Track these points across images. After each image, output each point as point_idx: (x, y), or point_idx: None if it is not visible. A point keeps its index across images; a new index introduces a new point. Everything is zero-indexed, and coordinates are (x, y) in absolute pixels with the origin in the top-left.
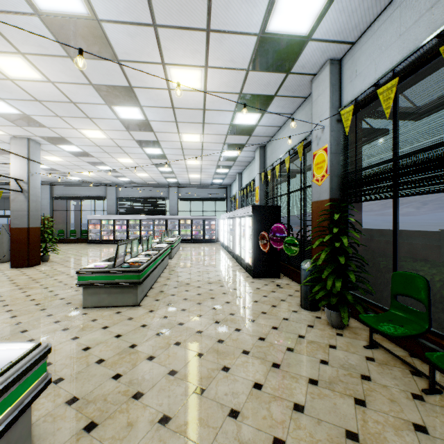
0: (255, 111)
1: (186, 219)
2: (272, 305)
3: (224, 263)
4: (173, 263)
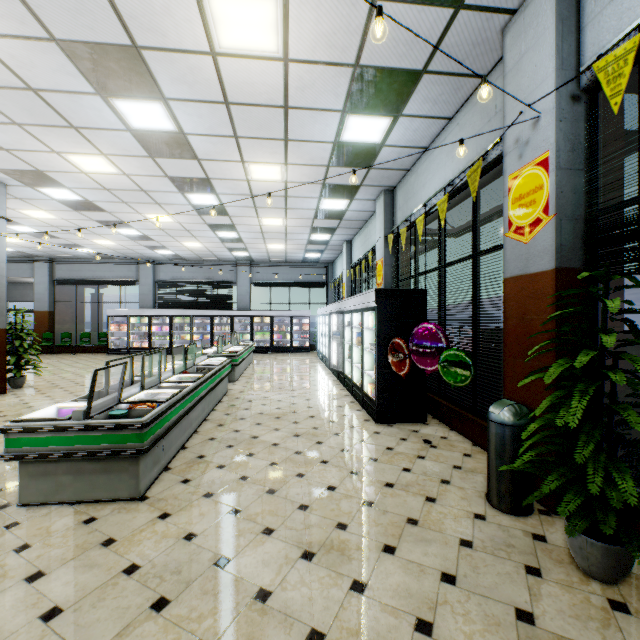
0: (382, 111)
1: (264, 316)
2: (426, 497)
3: (323, 390)
4: (236, 390)
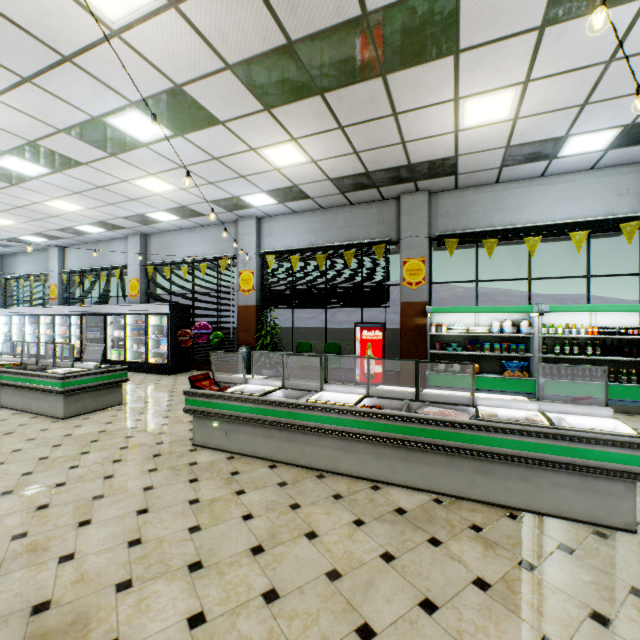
0: (179, 216)
1: None
2: None
3: None
4: None
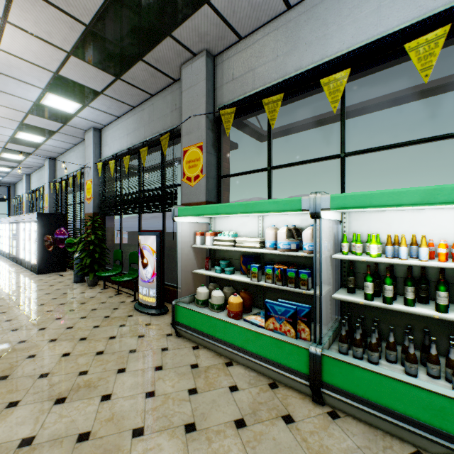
0: (40, 135)
1: None
2: (50, 285)
3: (4, 268)
4: None
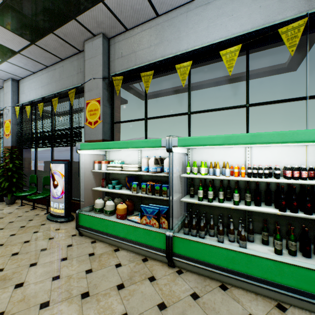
0: None
1: None
2: None
3: None
4: None
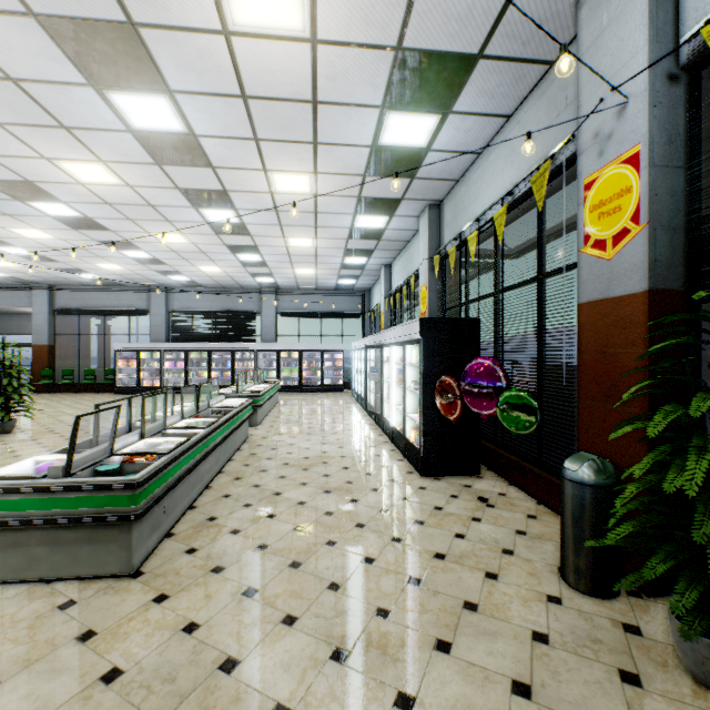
0: (429, 107)
1: (292, 350)
2: (485, 572)
3: (359, 436)
4: (258, 436)
